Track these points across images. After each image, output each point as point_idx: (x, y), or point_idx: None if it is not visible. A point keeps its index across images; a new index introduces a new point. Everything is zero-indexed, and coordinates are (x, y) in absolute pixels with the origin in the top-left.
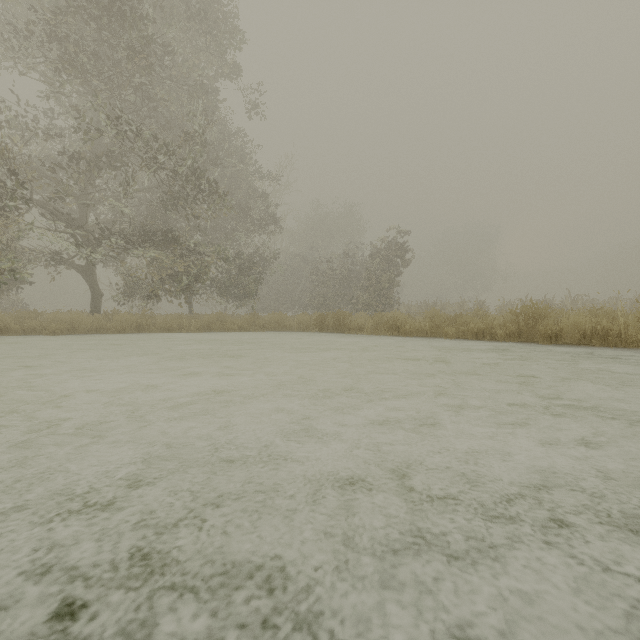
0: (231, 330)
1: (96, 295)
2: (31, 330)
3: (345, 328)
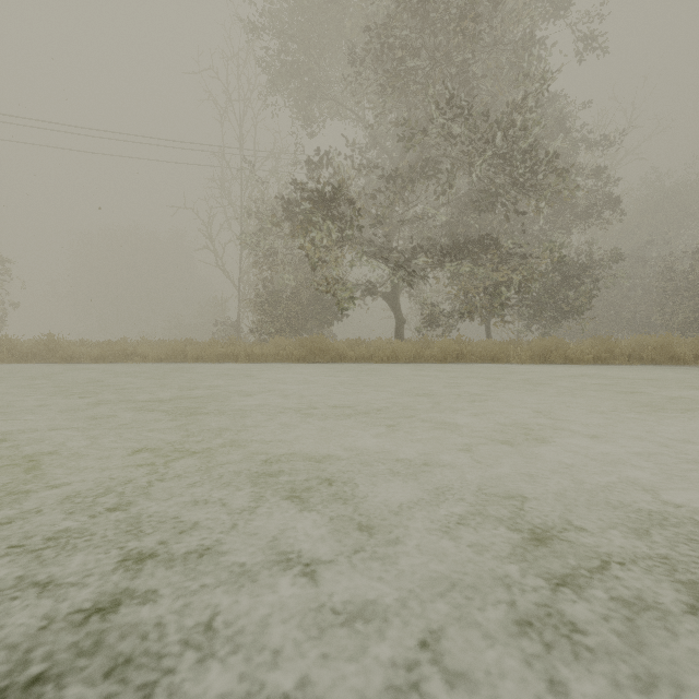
0: (582, 361)
1: (399, 322)
2: (361, 357)
3: None
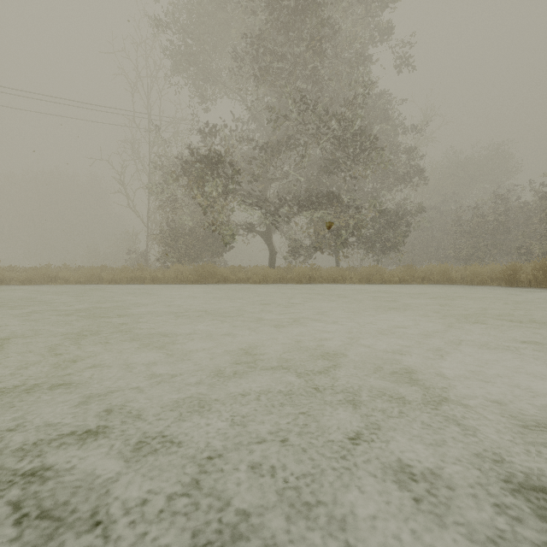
0: (392, 282)
1: (272, 253)
2: (240, 280)
3: None
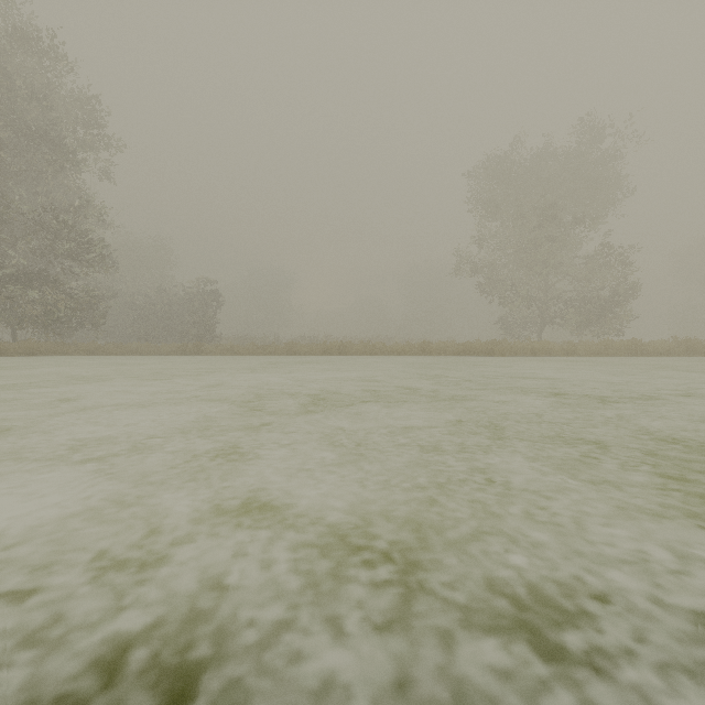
0: (113, 354)
1: None
2: None
3: (201, 352)
